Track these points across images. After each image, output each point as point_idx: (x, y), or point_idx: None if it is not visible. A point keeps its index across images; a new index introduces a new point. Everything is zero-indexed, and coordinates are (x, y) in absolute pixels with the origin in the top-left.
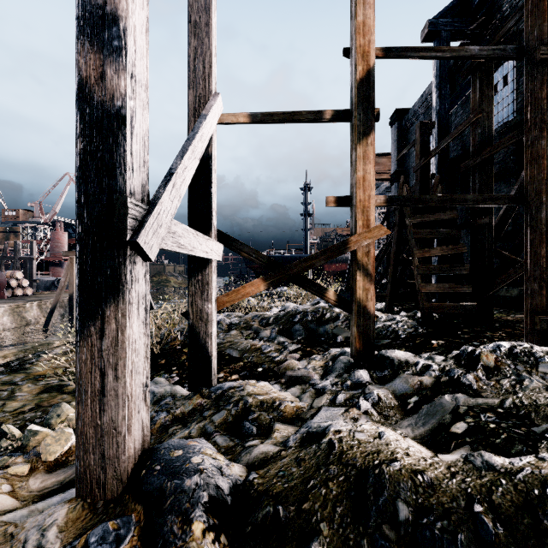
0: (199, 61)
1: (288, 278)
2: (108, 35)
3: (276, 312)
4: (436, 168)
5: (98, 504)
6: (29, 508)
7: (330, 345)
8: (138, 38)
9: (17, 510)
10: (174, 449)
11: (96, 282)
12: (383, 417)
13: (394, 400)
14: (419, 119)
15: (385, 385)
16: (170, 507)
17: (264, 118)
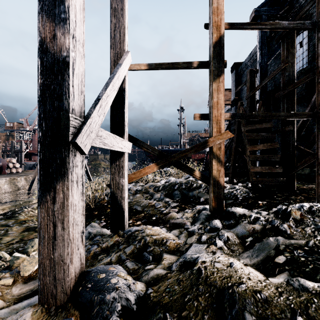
0: (117, 31)
1: (171, 163)
2: (58, 11)
3: (163, 183)
4: (259, 97)
5: (51, 309)
6: (11, 307)
7: (196, 203)
8: (77, 13)
9: (3, 309)
10: (100, 273)
11: (50, 168)
12: (230, 251)
13: (237, 239)
14: (248, 68)
15: (231, 230)
16: (96, 313)
17: (156, 66)
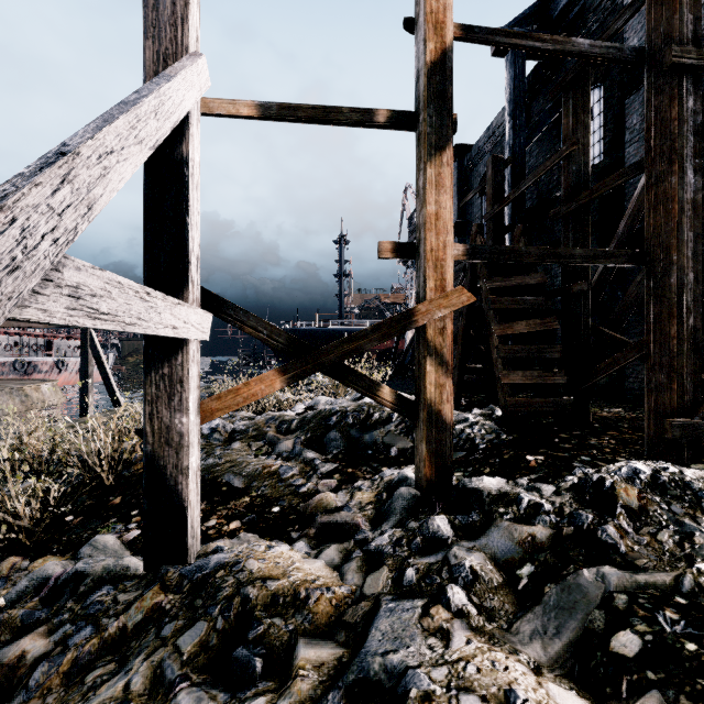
0: None
1: (321, 369)
2: None
3: (301, 410)
4: (509, 219)
5: None
6: None
7: (380, 462)
8: None
9: None
10: None
11: None
12: (485, 614)
13: (496, 573)
14: (484, 158)
15: (477, 542)
16: None
17: (281, 112)
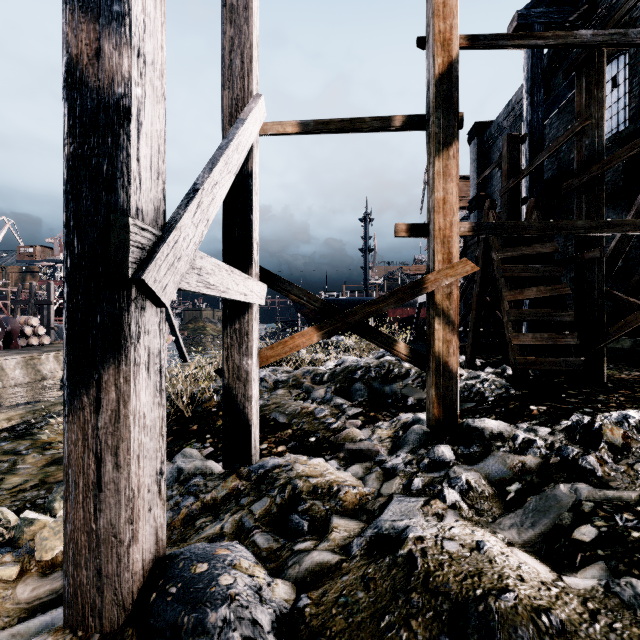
0: (236, 54)
1: (348, 327)
2: None
3: (331, 366)
4: (527, 191)
5: (91, 639)
6: (10, 630)
7: (398, 409)
8: (148, 4)
9: None
10: (196, 562)
11: (90, 336)
12: (475, 512)
13: (488, 487)
14: (503, 133)
15: (475, 466)
16: None
17: (317, 127)
